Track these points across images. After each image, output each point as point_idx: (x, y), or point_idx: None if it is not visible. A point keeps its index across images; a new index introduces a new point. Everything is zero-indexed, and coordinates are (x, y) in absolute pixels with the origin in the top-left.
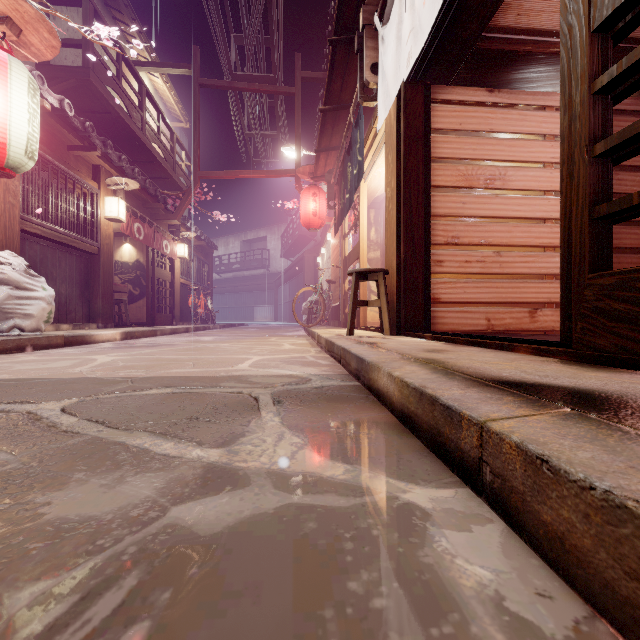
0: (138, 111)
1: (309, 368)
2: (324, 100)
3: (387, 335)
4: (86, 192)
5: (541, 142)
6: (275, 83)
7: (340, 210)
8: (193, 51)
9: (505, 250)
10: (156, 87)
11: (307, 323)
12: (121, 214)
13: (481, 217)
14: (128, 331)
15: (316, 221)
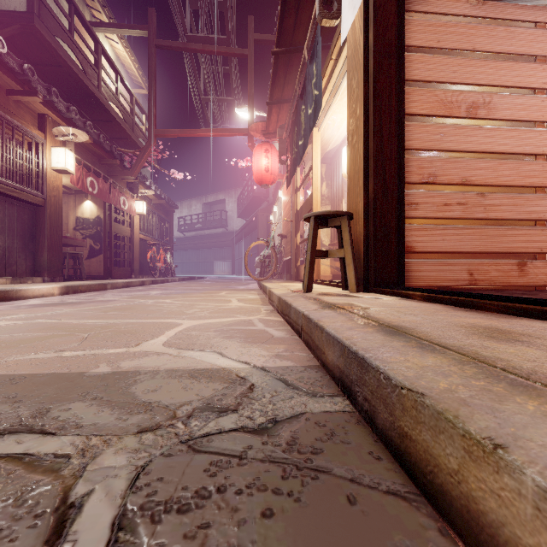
0: (93, 68)
1: (254, 348)
2: (276, 40)
3: (353, 292)
4: (31, 142)
5: (531, 64)
6: (229, 45)
7: (292, 161)
8: (149, 13)
9: (490, 191)
10: (117, 53)
11: (260, 276)
12: (69, 165)
13: (462, 152)
14: (70, 285)
15: (268, 177)
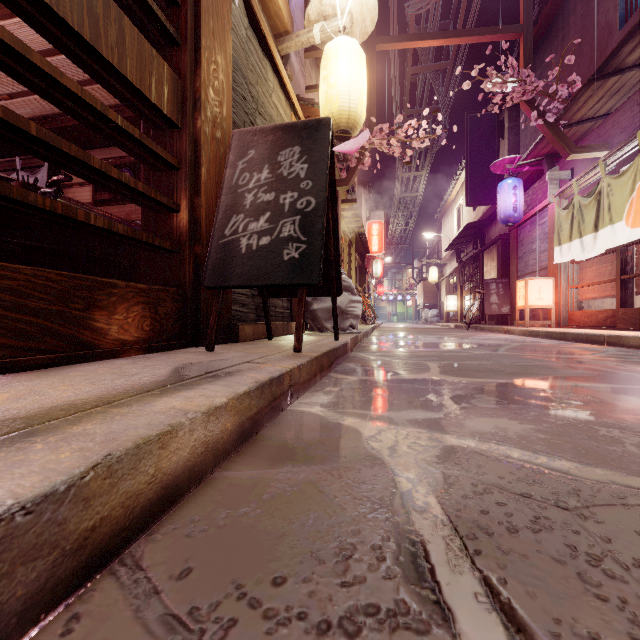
0: None
1: None
2: None
3: None
4: None
5: None
6: None
7: None
8: None
9: None
10: None
11: None
12: None
13: None
14: None
15: None
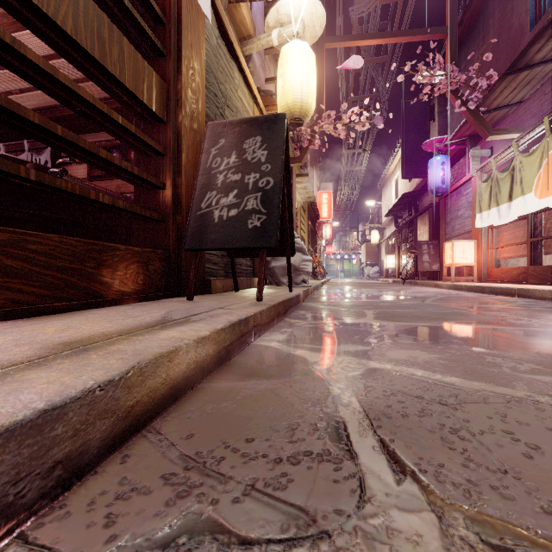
0: None
1: None
2: None
3: None
4: None
5: None
6: None
7: None
8: None
9: None
10: None
11: None
12: None
13: None
14: None
15: None
